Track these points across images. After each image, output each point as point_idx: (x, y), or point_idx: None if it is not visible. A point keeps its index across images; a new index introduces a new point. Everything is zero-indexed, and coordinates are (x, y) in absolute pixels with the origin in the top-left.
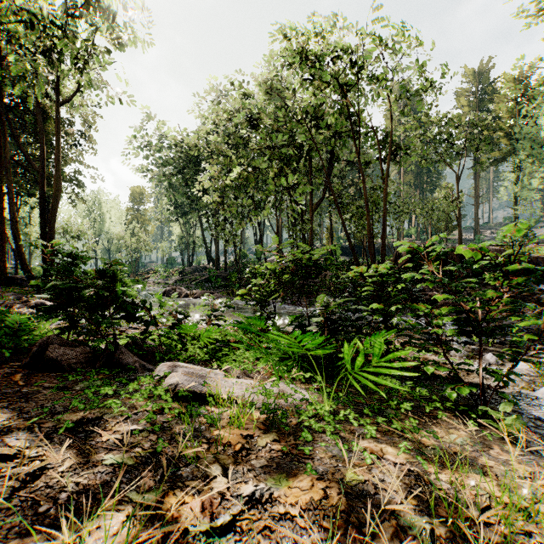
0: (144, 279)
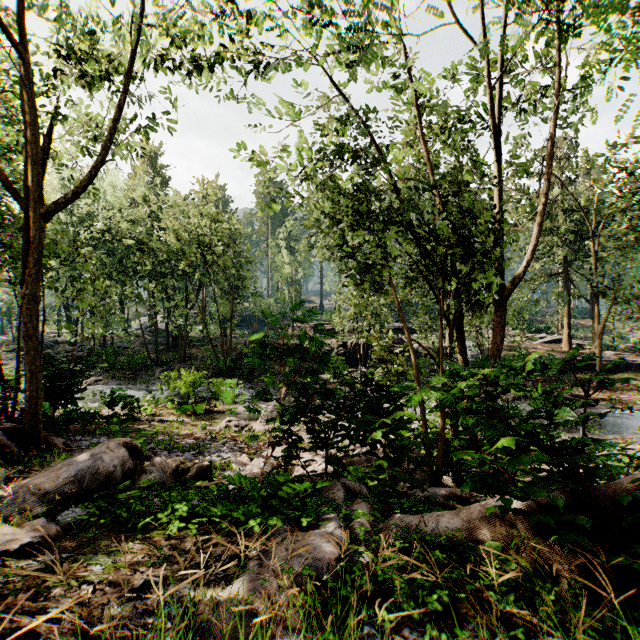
0: None
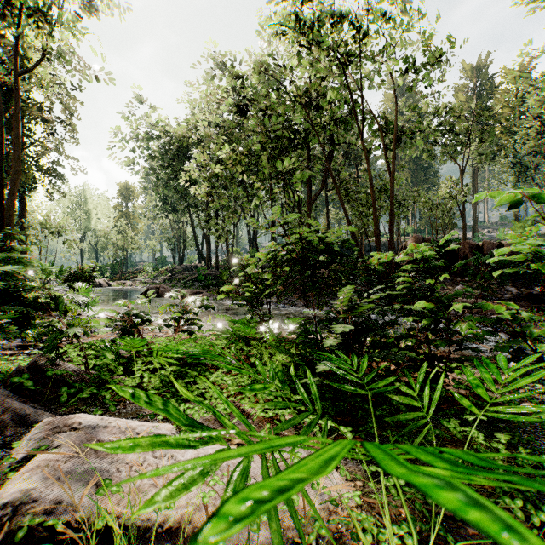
0: (131, 278)
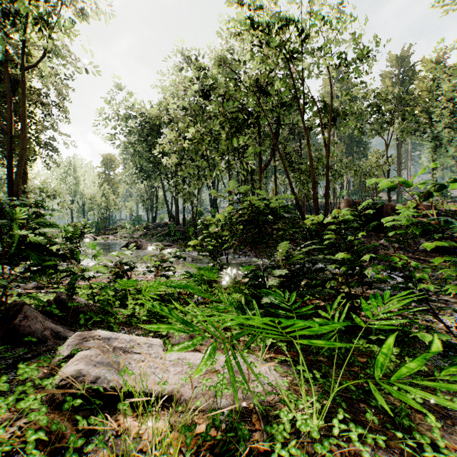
0: (112, 233)
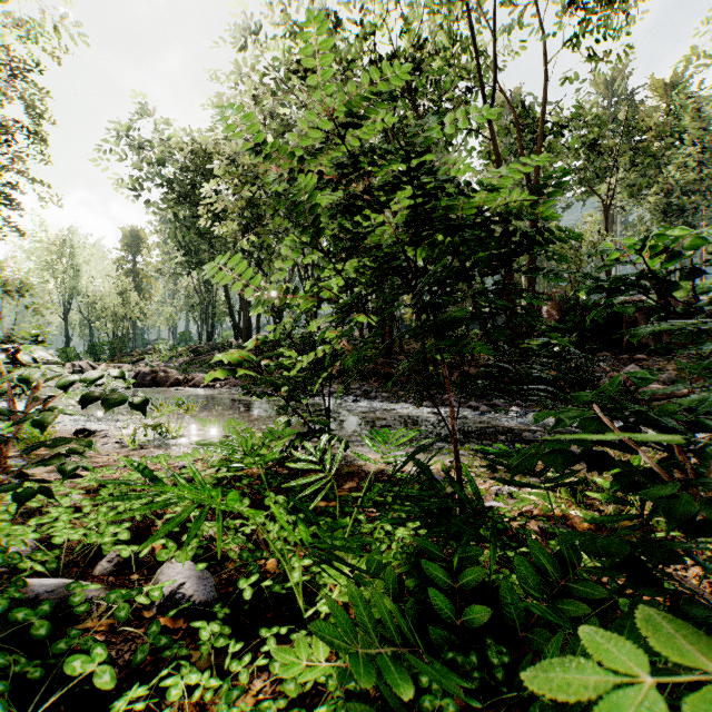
0: (135, 361)
